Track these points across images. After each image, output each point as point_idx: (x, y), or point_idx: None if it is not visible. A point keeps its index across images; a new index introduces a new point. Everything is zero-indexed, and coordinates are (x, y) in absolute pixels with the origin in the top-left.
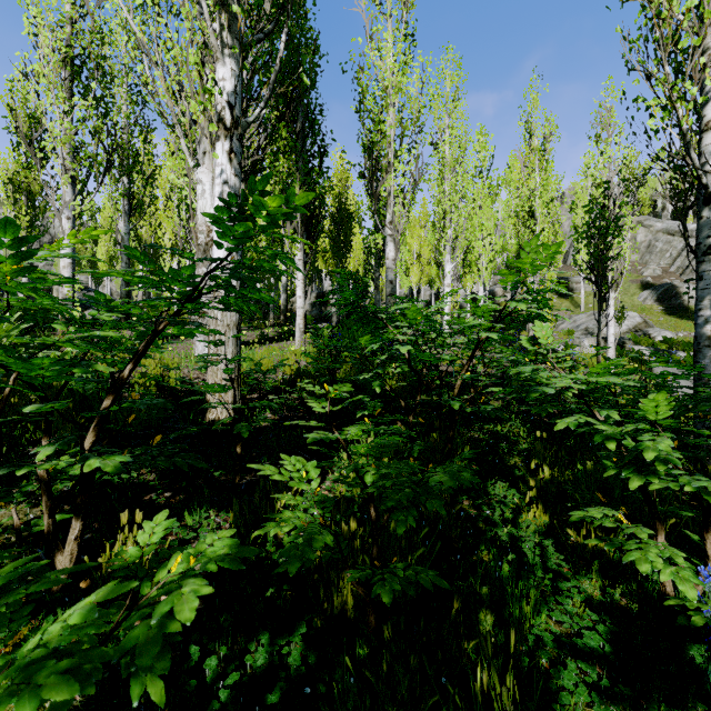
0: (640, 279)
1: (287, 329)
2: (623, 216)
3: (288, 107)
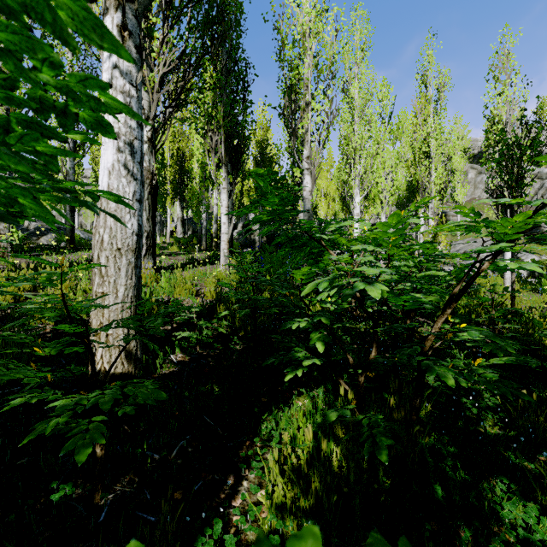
0: None
1: (215, 253)
2: (542, 141)
3: (213, 43)
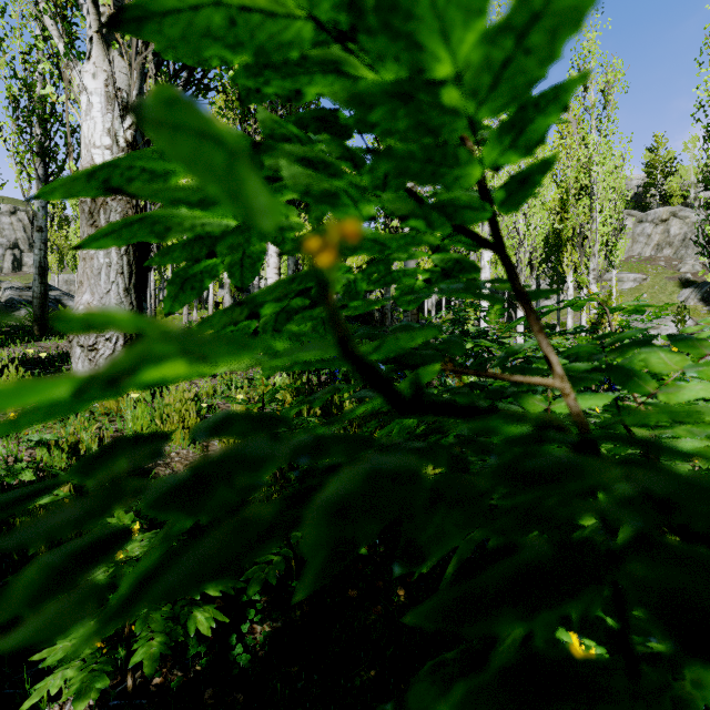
0: (677, 276)
1: None
2: None
3: None
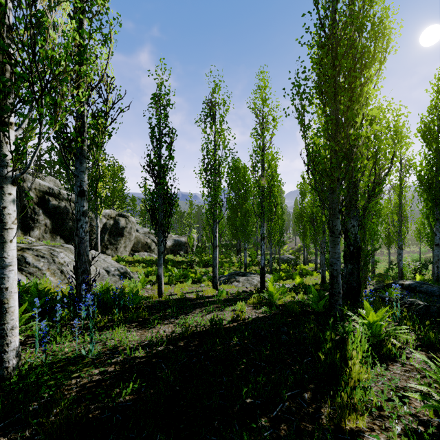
0: None
1: None
2: None
3: None
